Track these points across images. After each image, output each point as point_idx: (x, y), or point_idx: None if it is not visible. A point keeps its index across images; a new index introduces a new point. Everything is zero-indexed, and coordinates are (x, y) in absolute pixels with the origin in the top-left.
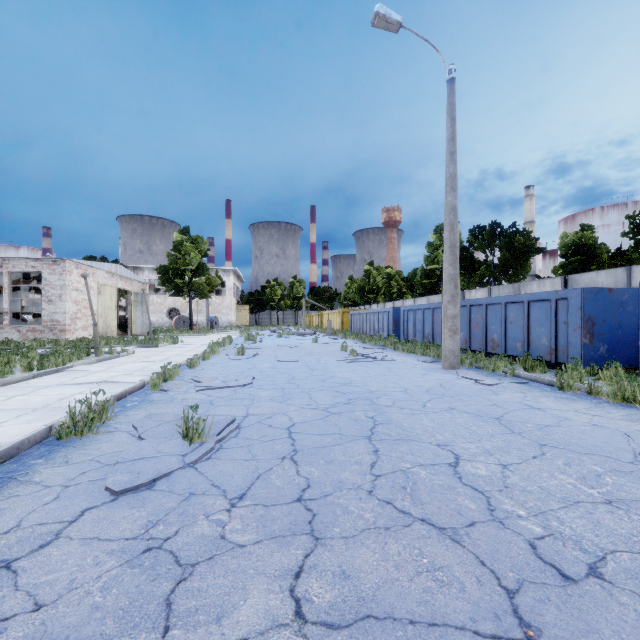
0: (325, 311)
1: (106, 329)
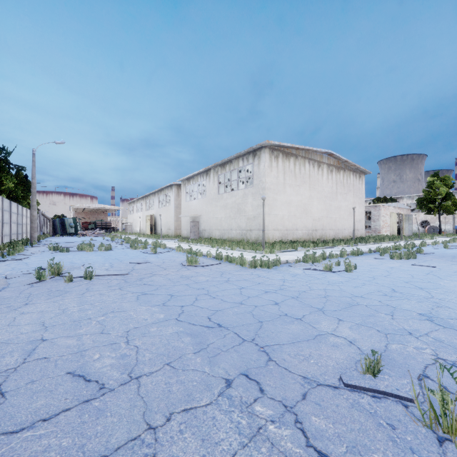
0: None
1: (392, 232)
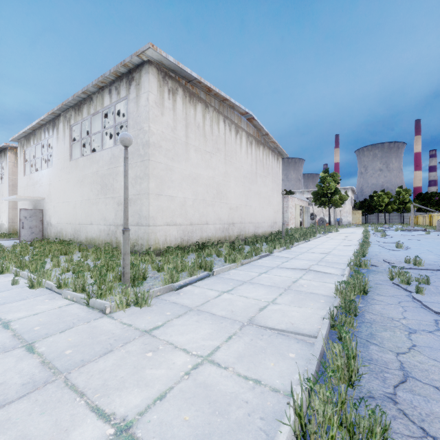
0: (434, 213)
1: (297, 224)
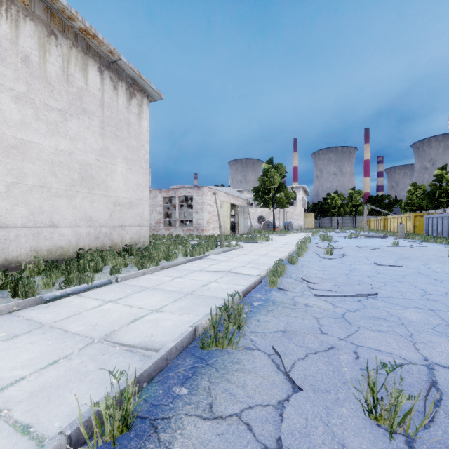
0: (389, 216)
1: (224, 229)
